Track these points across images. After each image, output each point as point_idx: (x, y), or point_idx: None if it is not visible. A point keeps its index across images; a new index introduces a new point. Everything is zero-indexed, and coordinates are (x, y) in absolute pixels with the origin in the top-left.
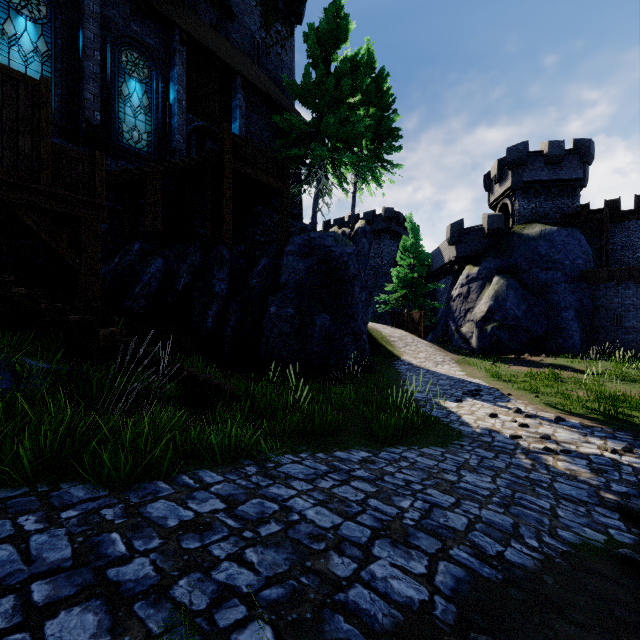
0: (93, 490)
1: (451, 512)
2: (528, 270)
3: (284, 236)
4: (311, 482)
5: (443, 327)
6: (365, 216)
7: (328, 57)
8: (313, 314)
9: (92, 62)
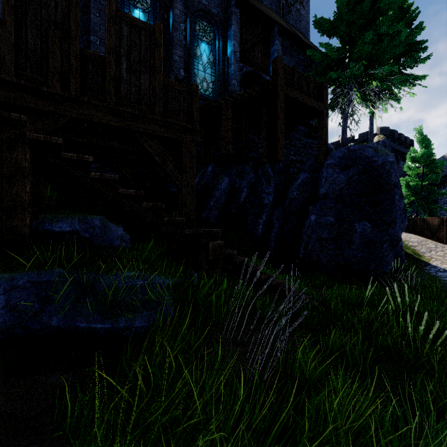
0: None
1: None
2: None
3: (323, 151)
4: None
5: None
6: (360, 137)
7: None
8: (352, 221)
9: (178, 32)
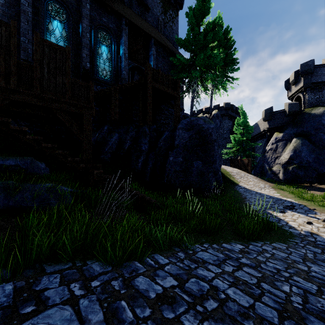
0: (103, 266)
1: (321, 298)
2: (315, 134)
3: (177, 120)
4: (219, 266)
5: (260, 167)
6: (214, 107)
7: (199, 23)
8: (192, 161)
9: (85, 39)
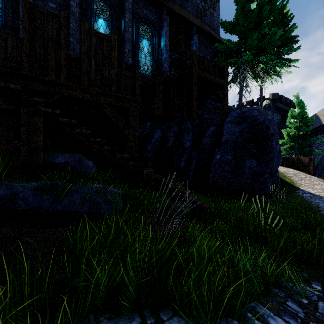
0: None
1: None
2: None
3: (225, 112)
4: None
5: (323, 167)
6: (257, 100)
7: None
8: (244, 159)
9: (128, 33)
